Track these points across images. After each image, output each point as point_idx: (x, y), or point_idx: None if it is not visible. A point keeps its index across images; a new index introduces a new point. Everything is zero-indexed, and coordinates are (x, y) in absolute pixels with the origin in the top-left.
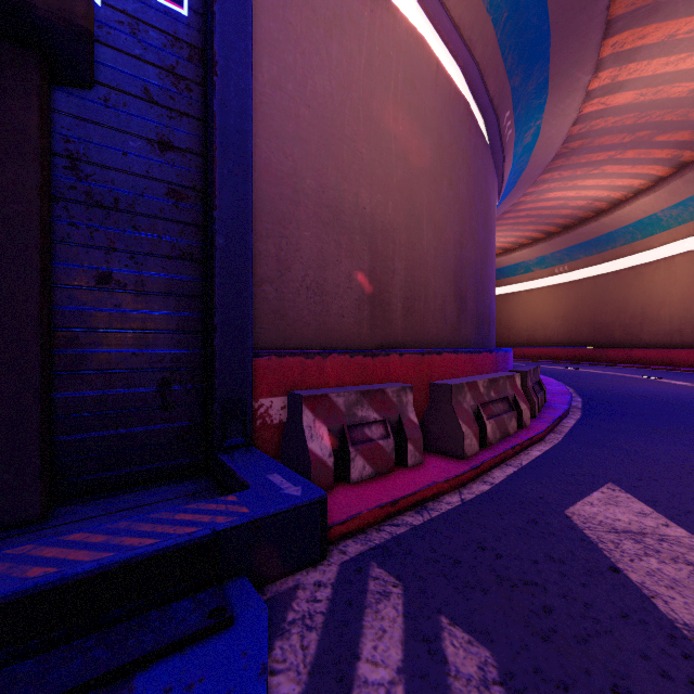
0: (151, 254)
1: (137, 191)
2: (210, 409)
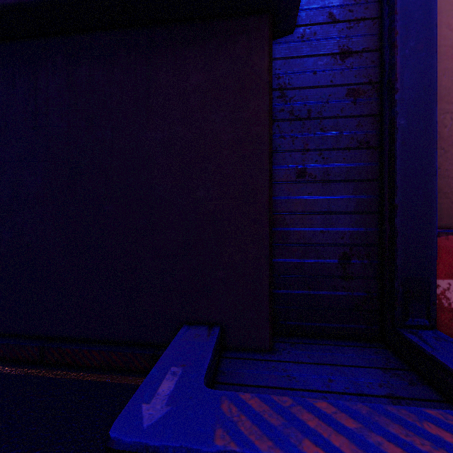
0: (333, 148)
1: (323, 100)
2: (390, 285)
